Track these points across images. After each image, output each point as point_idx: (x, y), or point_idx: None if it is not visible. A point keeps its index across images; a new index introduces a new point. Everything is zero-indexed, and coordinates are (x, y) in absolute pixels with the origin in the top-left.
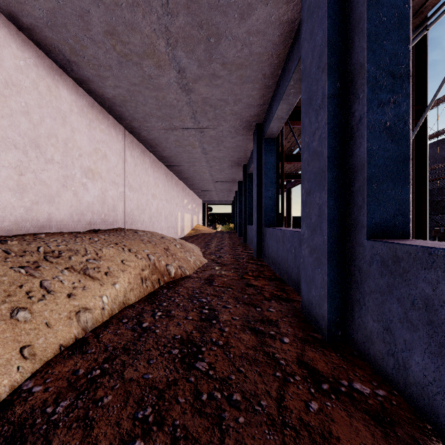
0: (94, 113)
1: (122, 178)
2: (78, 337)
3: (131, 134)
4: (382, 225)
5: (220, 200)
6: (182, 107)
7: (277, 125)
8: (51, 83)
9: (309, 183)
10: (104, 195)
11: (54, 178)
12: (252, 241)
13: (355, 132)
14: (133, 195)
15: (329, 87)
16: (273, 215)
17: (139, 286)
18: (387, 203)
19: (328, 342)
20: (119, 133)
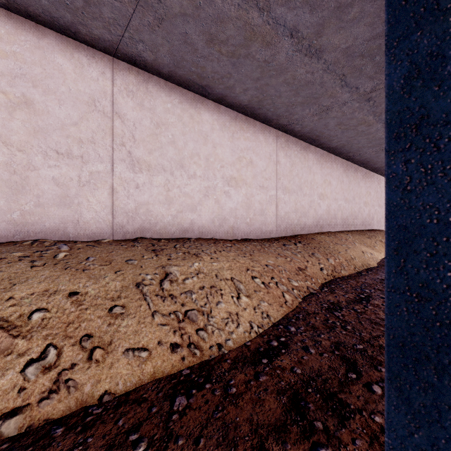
0: (366, 175)
1: (375, 202)
2: None
3: (379, 175)
4: None
5: None
6: None
7: None
8: (356, 174)
9: None
10: (369, 212)
11: (357, 209)
12: None
13: None
14: (380, 210)
15: None
16: None
17: None
18: None
19: None
20: (374, 178)
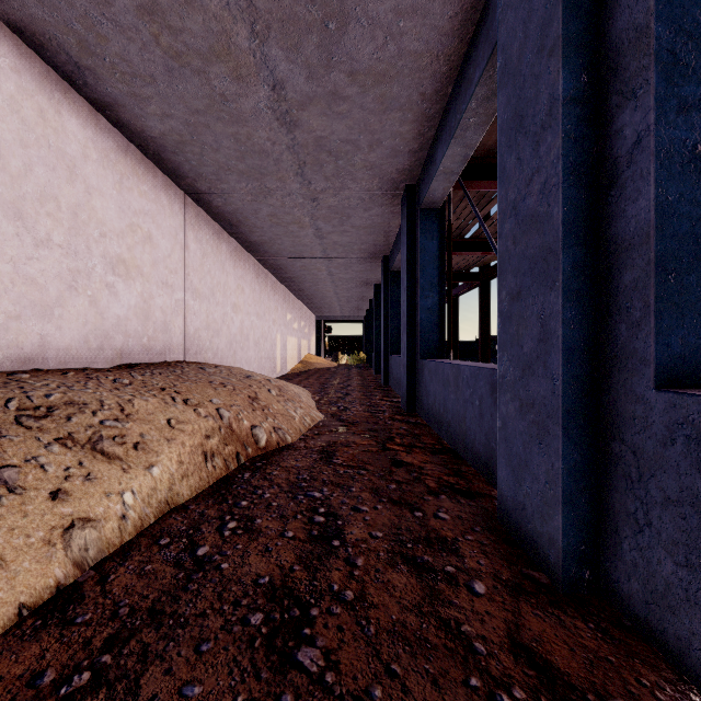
0: (128, 164)
1: (179, 276)
2: (65, 583)
3: (195, 203)
4: (686, 360)
5: (345, 315)
6: (281, 155)
7: (442, 185)
8: (47, 105)
9: (516, 277)
10: (148, 304)
11: (52, 273)
12: (397, 382)
13: (624, 169)
14: (199, 305)
15: (567, 83)
16: (435, 340)
17: (199, 467)
18: (698, 313)
19: (564, 592)
20: (174, 200)
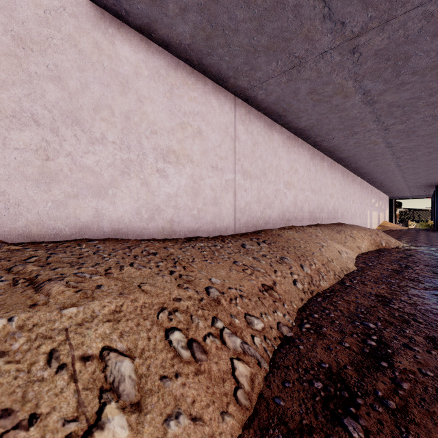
0: (331, 166)
1: (339, 194)
2: (361, 253)
3: (343, 167)
4: None
5: (414, 195)
6: (385, 152)
7: None
8: (322, 163)
9: None
10: (334, 205)
11: (323, 201)
12: None
13: None
14: (343, 203)
15: None
16: None
17: (371, 246)
18: None
19: None
20: (338, 169)
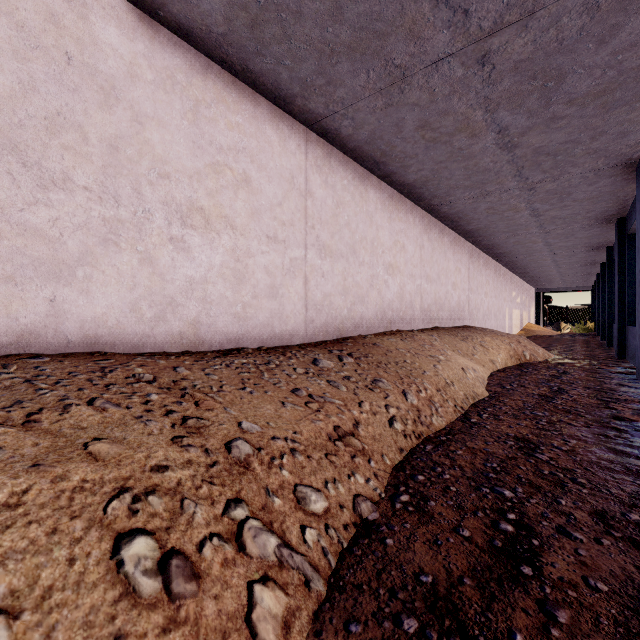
0: (455, 242)
1: (467, 284)
2: (496, 369)
3: (471, 244)
4: None
5: (568, 286)
6: (529, 224)
7: None
8: (442, 237)
9: (638, 298)
10: (459, 300)
11: (443, 294)
12: None
13: None
14: (472, 296)
15: None
16: None
17: (510, 359)
18: None
19: None
20: (465, 248)
